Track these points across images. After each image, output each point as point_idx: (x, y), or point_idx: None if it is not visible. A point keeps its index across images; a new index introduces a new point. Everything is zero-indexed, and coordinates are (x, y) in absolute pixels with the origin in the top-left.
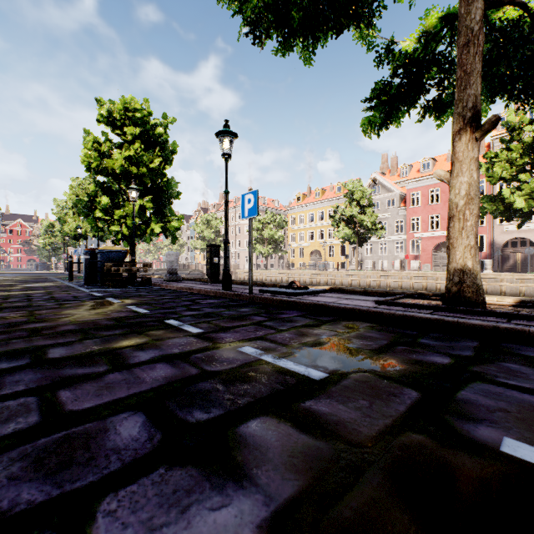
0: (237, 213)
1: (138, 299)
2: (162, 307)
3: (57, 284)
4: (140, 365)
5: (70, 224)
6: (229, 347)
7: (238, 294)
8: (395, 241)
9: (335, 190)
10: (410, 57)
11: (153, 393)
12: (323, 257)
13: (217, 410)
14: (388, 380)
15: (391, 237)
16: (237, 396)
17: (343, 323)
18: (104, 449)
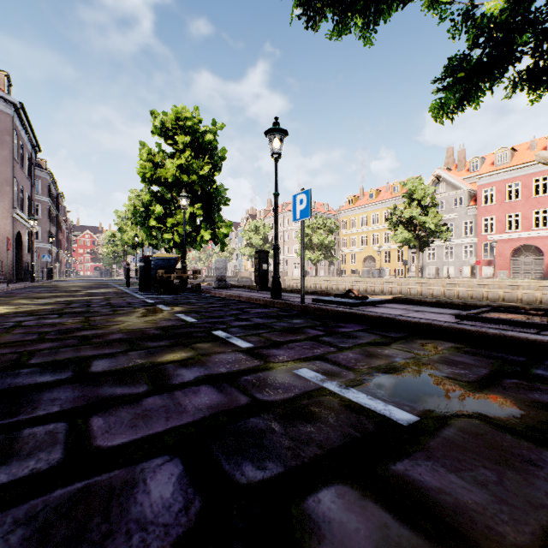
0: (285, 218)
1: (187, 307)
2: (210, 316)
3: (115, 290)
4: (183, 387)
5: (129, 234)
6: (283, 368)
7: (288, 304)
8: (463, 245)
9: (391, 190)
10: (495, 21)
11: (194, 429)
12: (377, 263)
13: (274, 466)
14: (511, 433)
15: (458, 240)
16: (299, 444)
17: (418, 341)
18: (127, 518)
